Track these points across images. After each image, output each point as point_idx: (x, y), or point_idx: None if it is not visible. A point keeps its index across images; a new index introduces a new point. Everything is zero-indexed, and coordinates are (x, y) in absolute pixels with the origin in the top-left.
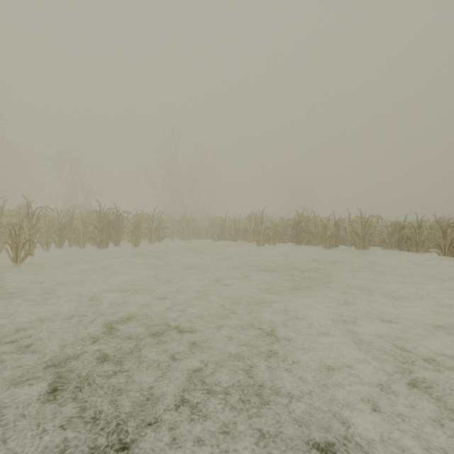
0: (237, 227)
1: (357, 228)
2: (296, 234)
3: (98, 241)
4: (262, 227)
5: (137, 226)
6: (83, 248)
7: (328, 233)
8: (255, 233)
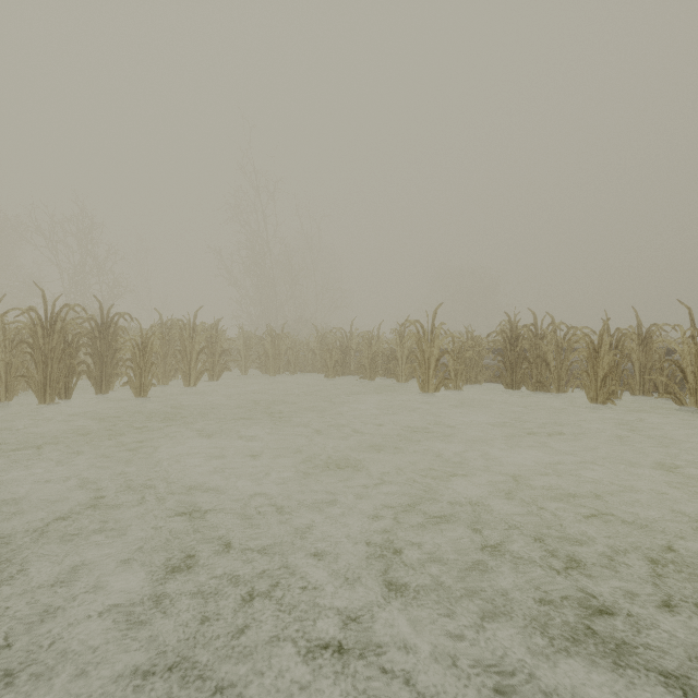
0: (375, 349)
1: (680, 352)
2: (509, 365)
3: (35, 385)
4: (434, 350)
5: (145, 348)
6: (6, 401)
7: (603, 364)
8: (410, 361)
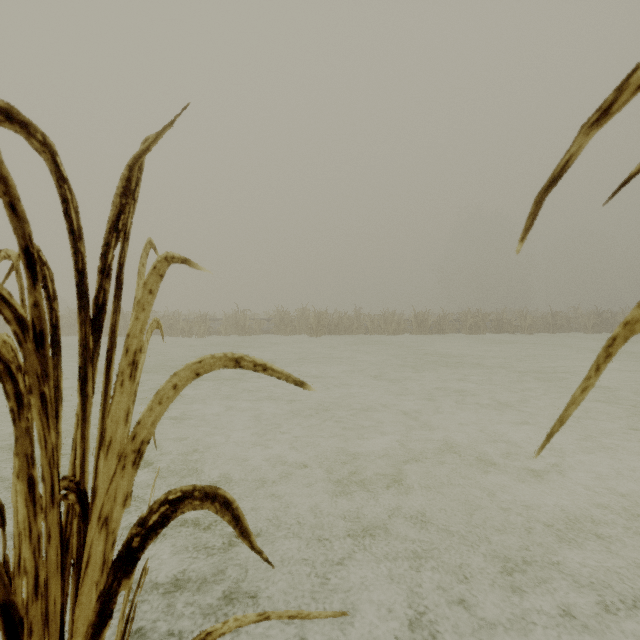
0: None
1: None
2: None
3: None
4: None
5: None
6: None
7: None
8: None
